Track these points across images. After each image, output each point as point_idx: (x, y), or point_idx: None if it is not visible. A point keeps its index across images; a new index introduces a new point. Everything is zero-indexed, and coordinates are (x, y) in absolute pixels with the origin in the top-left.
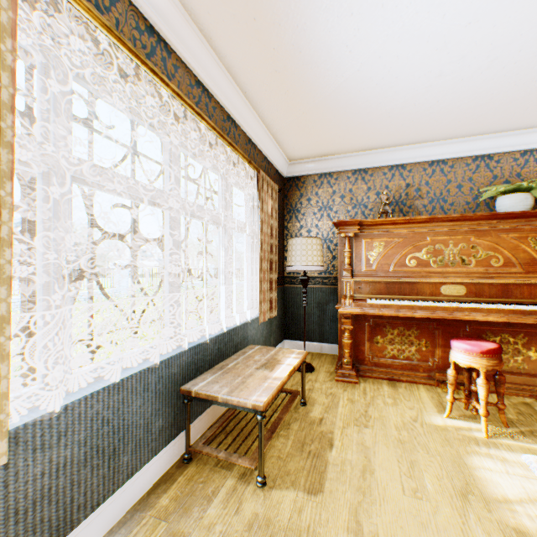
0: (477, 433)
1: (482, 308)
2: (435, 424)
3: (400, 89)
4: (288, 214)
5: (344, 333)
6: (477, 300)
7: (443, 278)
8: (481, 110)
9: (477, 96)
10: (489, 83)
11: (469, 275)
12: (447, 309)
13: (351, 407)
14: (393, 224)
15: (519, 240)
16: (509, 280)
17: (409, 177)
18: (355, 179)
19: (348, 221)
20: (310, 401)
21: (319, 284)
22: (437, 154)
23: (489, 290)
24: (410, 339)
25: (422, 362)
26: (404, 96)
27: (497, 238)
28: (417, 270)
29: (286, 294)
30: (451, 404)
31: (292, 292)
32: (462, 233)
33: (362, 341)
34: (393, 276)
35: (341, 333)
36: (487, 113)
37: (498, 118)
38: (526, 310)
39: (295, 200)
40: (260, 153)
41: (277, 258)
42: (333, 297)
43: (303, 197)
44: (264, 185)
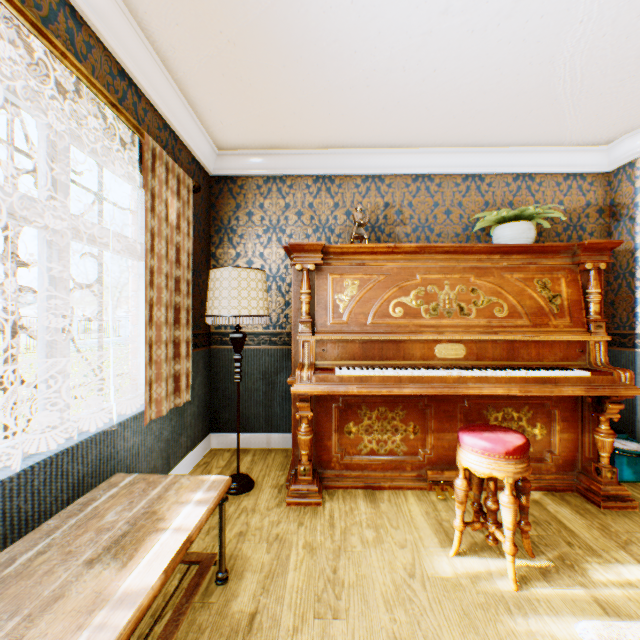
0: (502, 582)
1: (490, 376)
2: (442, 578)
3: (388, 26)
4: (217, 234)
5: (301, 422)
6: (479, 365)
7: (438, 333)
8: (482, 102)
9: (484, 74)
10: (503, 50)
11: (470, 330)
12: (447, 380)
13: (310, 565)
14: (371, 253)
15: (525, 282)
16: (517, 336)
17: (388, 194)
18: (318, 190)
19: (307, 245)
20: (237, 567)
21: (265, 343)
22: (423, 166)
23: (493, 350)
24: (395, 424)
25: (410, 455)
26: (391, 46)
27: (501, 279)
28: (404, 323)
29: (214, 360)
30: (461, 533)
31: (224, 357)
32: (460, 271)
33: (327, 433)
34: (372, 332)
35: (296, 422)
36: (488, 110)
37: (498, 122)
38: (540, 378)
39: (229, 214)
40: (154, 111)
41: (191, 303)
42: (287, 363)
43: (241, 210)
44: (159, 166)
